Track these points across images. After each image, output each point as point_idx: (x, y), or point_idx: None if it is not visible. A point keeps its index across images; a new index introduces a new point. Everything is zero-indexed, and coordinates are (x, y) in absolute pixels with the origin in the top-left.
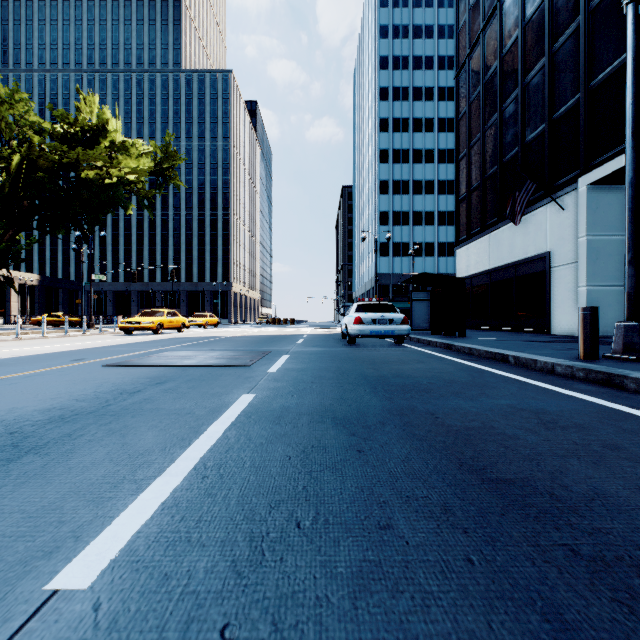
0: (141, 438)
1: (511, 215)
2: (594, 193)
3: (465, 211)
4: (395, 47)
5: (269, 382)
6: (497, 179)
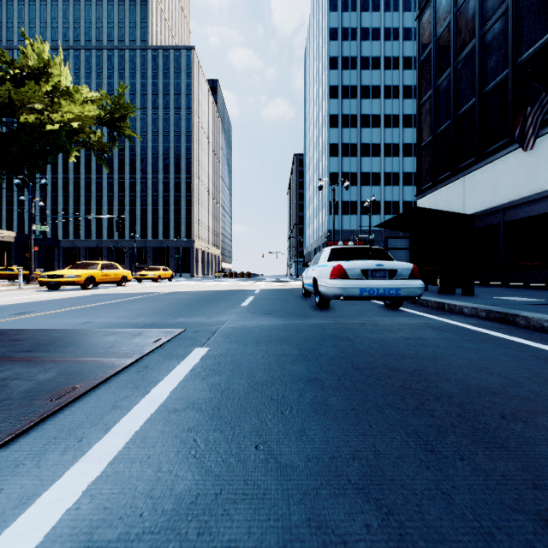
0: None
1: (520, 138)
2: None
3: (429, 157)
4: (344, 19)
5: None
6: (475, 113)
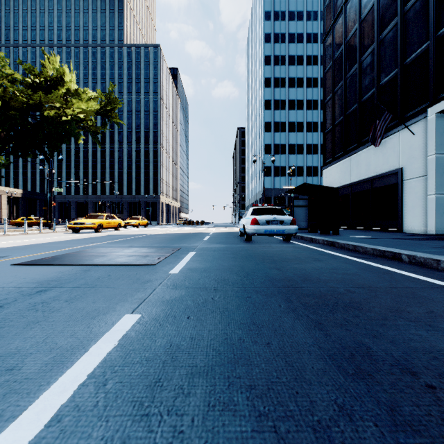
0: None
1: (372, 139)
2: (441, 120)
3: (330, 140)
4: (276, 27)
5: (166, 289)
6: (357, 114)
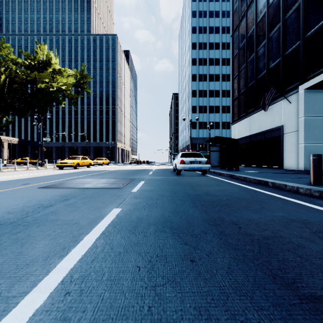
0: (34, 247)
1: (263, 106)
2: (307, 94)
3: (237, 105)
4: (200, 22)
5: (131, 199)
6: (254, 88)
